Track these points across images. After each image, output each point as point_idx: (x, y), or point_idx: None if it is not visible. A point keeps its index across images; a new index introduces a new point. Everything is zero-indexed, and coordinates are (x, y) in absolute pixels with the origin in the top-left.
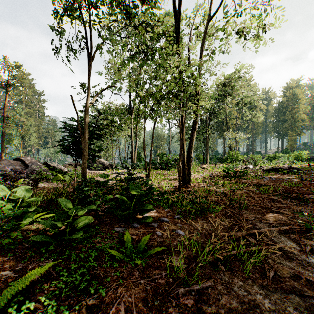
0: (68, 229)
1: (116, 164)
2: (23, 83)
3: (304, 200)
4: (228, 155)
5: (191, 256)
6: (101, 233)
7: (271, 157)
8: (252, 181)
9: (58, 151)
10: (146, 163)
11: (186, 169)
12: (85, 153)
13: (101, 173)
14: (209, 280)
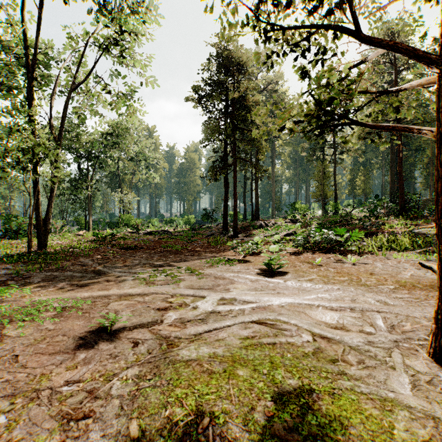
0: None
1: None
2: None
3: (133, 249)
4: (119, 219)
5: (27, 272)
6: None
7: (168, 221)
8: (117, 242)
9: None
10: None
11: (42, 234)
12: None
13: None
14: (34, 274)
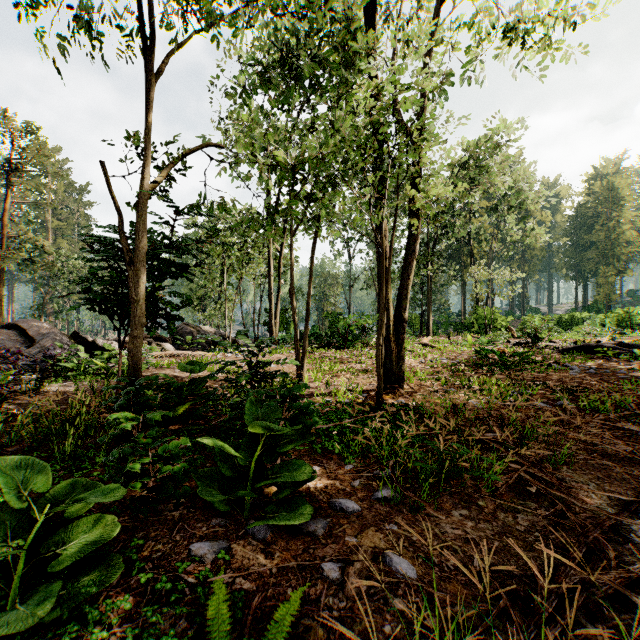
0: (22, 571)
1: (219, 338)
2: (47, 168)
3: None
4: (474, 316)
5: None
6: (139, 574)
7: (564, 321)
8: (547, 377)
9: (73, 306)
10: (301, 333)
11: (393, 350)
12: (136, 311)
13: (199, 358)
14: None
